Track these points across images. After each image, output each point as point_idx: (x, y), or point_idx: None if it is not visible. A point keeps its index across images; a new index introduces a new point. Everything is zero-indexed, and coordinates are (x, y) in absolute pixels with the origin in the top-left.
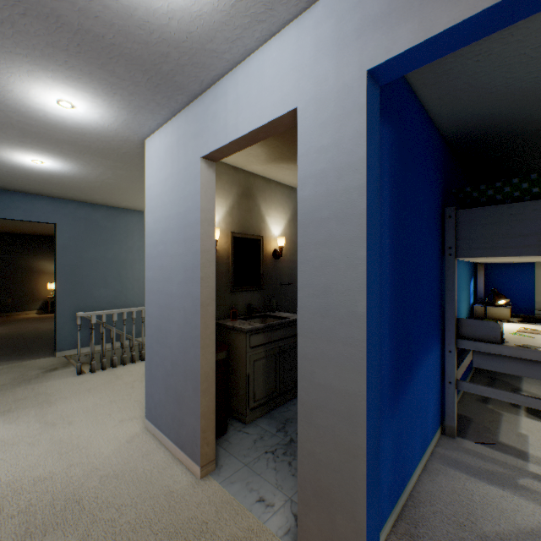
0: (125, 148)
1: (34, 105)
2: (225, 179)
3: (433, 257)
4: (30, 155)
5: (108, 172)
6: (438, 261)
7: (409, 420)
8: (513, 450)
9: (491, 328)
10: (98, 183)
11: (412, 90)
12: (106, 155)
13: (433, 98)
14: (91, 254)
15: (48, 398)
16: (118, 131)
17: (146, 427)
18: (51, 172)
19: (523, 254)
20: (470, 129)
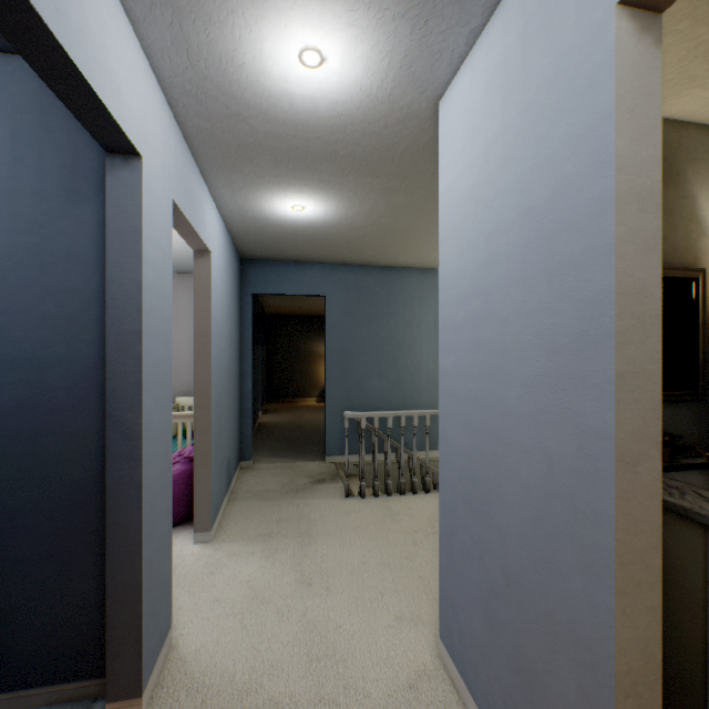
0: (403, 139)
1: (273, 86)
2: None
3: None
4: (289, 200)
5: (380, 205)
6: None
7: None
8: None
9: None
10: (368, 228)
11: None
12: (375, 169)
13: None
14: (362, 333)
15: (309, 528)
16: (393, 96)
17: (441, 657)
18: (315, 223)
19: None
20: None
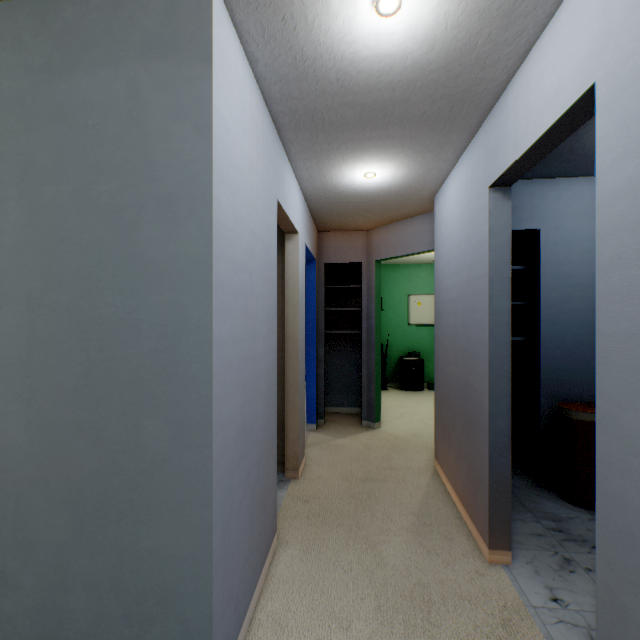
0: None
1: None
2: None
3: None
4: None
5: None
6: None
7: None
8: None
9: None
10: None
11: None
12: None
13: None
14: None
15: None
16: None
17: None
18: None
19: None
20: None
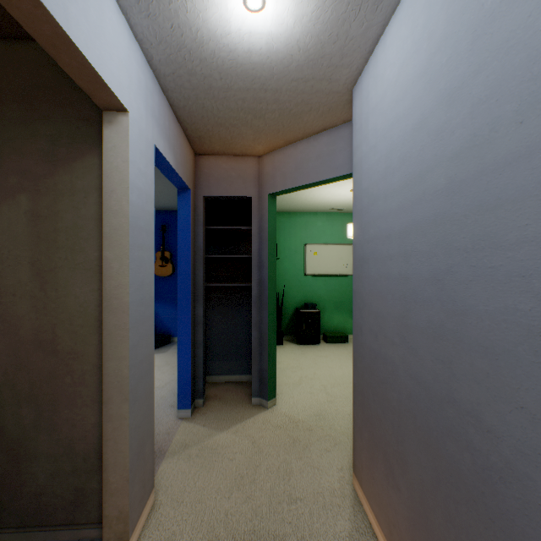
0: None
1: None
2: None
3: None
4: None
5: None
6: None
7: None
8: None
9: None
10: None
11: None
12: None
13: None
14: None
15: None
16: None
17: None
18: None
19: None
20: None
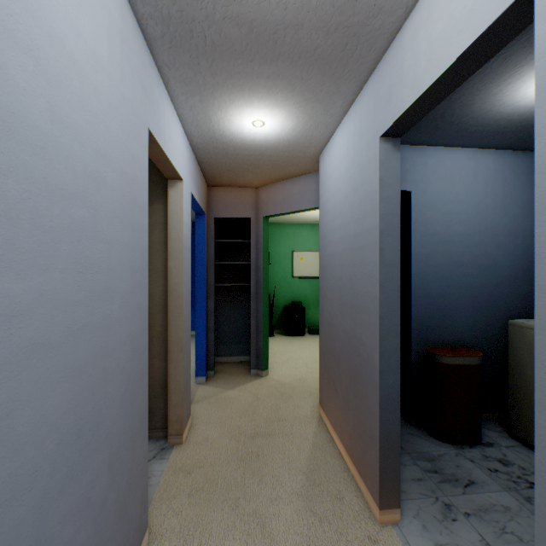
0: None
1: None
2: None
3: None
4: None
5: None
6: None
7: None
8: None
9: None
10: None
11: None
12: None
13: None
14: None
15: None
16: None
17: None
18: None
19: None
20: None
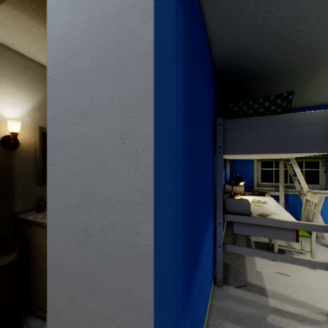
0: None
1: None
2: (31, 75)
3: (210, 153)
4: None
5: None
6: (212, 157)
7: (198, 301)
8: (257, 288)
9: (245, 204)
10: None
11: (199, 2)
12: None
13: (214, 19)
14: None
15: None
16: None
17: None
18: None
19: (265, 152)
20: (232, 63)
